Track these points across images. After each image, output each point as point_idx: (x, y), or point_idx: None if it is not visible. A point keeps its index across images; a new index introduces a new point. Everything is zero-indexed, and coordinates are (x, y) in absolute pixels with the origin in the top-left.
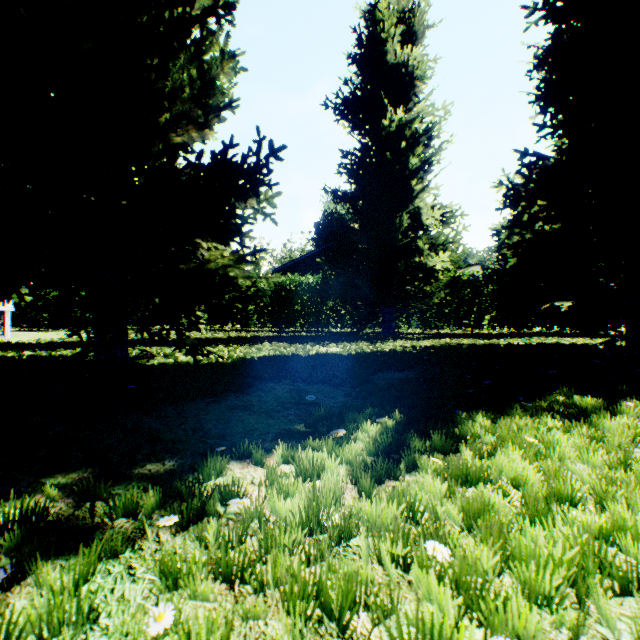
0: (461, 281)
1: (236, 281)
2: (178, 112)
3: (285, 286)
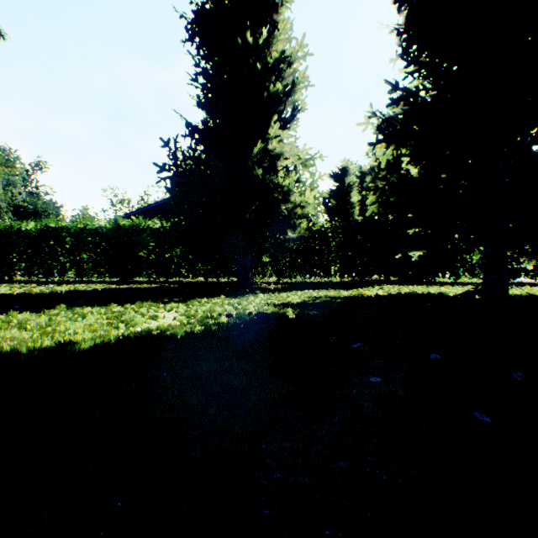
0: (312, 232)
1: None
2: None
3: (128, 231)
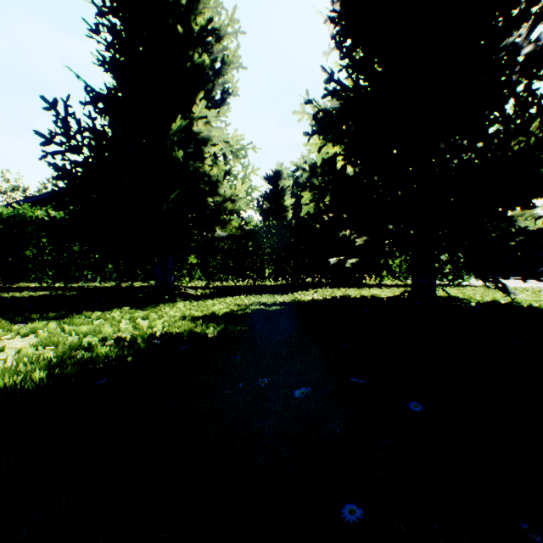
0: (246, 231)
1: None
2: None
3: (6, 221)
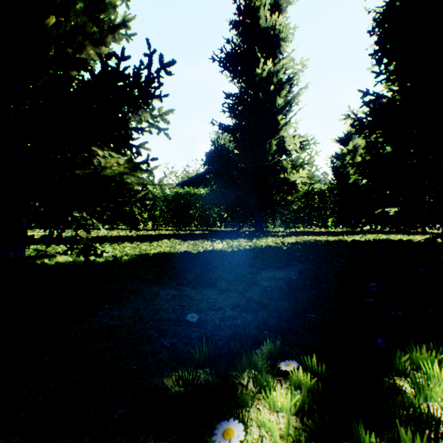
0: (312, 193)
1: (132, 187)
2: (72, 25)
3: (183, 196)
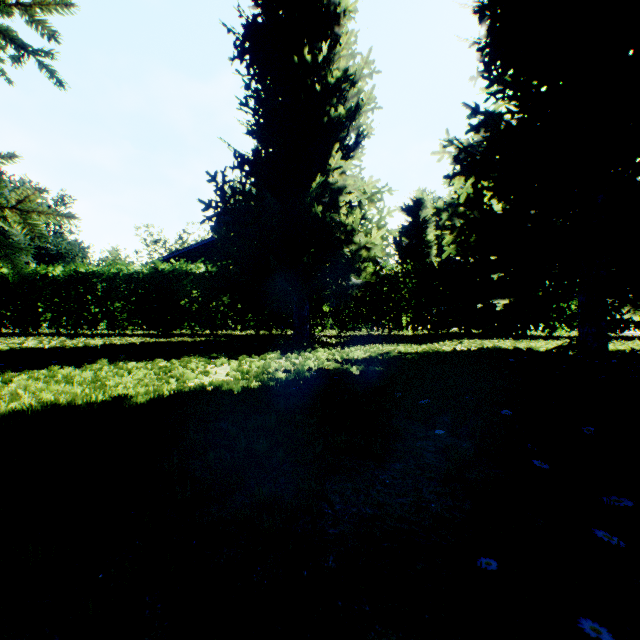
0: (380, 276)
1: None
2: None
3: (167, 276)
